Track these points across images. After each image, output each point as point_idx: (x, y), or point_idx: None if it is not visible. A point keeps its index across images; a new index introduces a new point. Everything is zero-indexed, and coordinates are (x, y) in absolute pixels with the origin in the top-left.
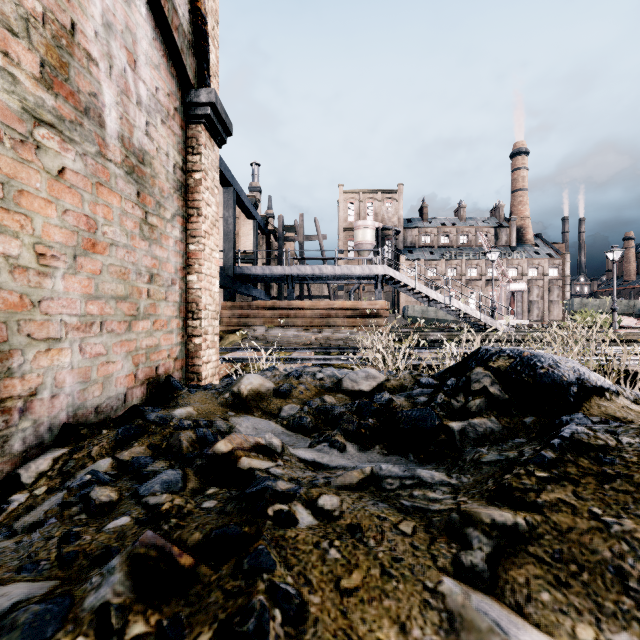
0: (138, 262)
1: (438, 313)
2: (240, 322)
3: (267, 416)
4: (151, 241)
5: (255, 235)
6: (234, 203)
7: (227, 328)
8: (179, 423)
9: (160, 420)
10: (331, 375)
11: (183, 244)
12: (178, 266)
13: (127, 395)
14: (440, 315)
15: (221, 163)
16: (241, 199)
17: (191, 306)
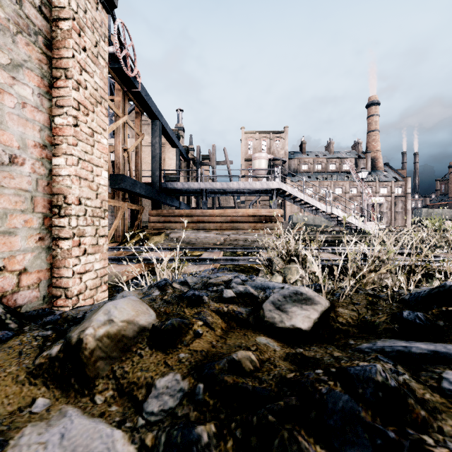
0: None
1: (315, 220)
2: (163, 226)
3: (121, 403)
4: None
5: (178, 160)
6: (160, 132)
7: (153, 231)
8: None
9: None
10: (244, 293)
11: (42, 113)
12: (29, 140)
13: None
14: (317, 222)
15: (148, 98)
16: (166, 130)
17: (57, 199)
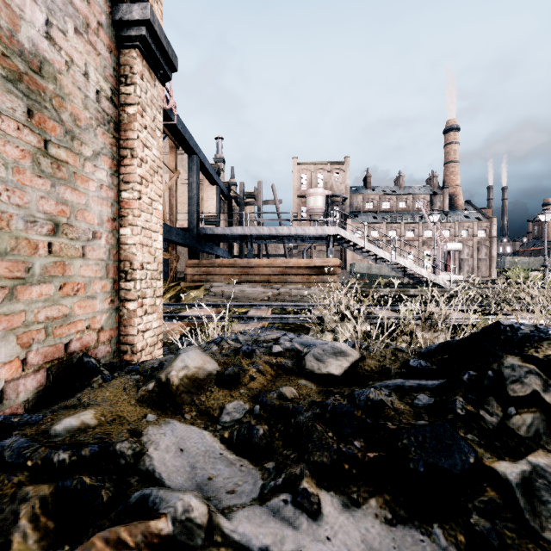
0: (30, 206)
1: (381, 270)
2: (202, 278)
3: (203, 419)
4: (56, 180)
5: (218, 199)
6: (198, 169)
7: (190, 284)
8: (43, 460)
9: (10, 457)
10: (290, 348)
11: (113, 190)
12: (104, 216)
13: (6, 391)
14: (383, 271)
15: (185, 131)
16: (205, 166)
17: (124, 265)
